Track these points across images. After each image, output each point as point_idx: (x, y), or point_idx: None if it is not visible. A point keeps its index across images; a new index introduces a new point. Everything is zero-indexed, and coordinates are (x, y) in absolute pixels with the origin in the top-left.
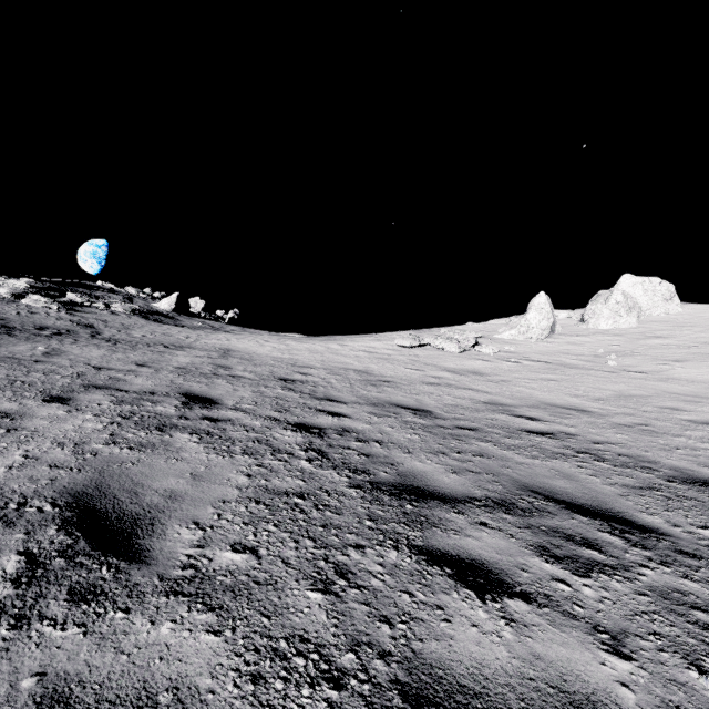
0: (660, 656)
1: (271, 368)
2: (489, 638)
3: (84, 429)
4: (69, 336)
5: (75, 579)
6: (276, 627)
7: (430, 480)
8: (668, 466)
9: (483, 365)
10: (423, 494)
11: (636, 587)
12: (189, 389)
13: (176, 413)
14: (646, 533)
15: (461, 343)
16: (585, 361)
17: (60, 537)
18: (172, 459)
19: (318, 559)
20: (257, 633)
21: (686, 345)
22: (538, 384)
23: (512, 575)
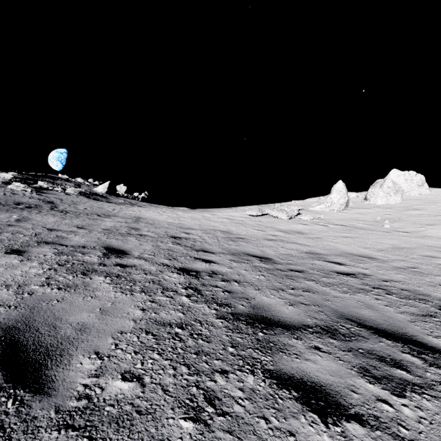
0: None
1: (166, 229)
2: None
3: (29, 274)
4: (36, 208)
5: None
6: None
7: (274, 311)
8: (437, 298)
9: (303, 227)
10: (270, 323)
11: None
12: (110, 244)
13: (98, 261)
14: (436, 353)
15: (289, 213)
16: (369, 225)
17: None
18: (88, 297)
19: (191, 386)
20: None
21: (434, 214)
22: (340, 240)
23: (345, 397)
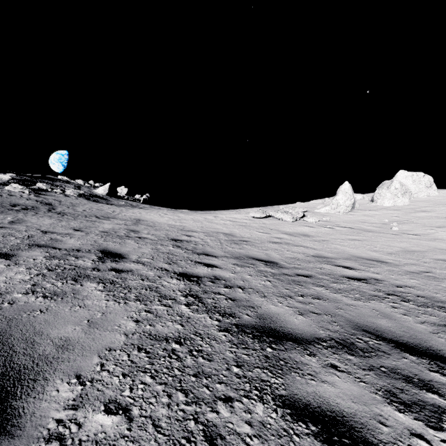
0: None
1: (167, 232)
2: None
3: (13, 280)
4: (32, 210)
5: None
6: None
7: (283, 321)
8: None
9: (309, 229)
10: (279, 336)
11: None
12: (106, 247)
13: (91, 266)
14: None
15: (294, 215)
16: (377, 227)
17: None
18: (76, 306)
19: (188, 419)
20: None
21: (443, 216)
22: (348, 243)
23: (373, 431)
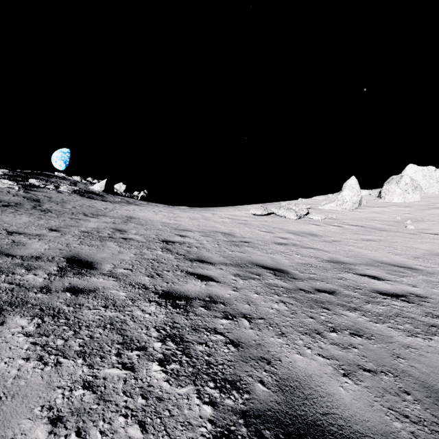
0: None
1: (158, 231)
2: None
3: None
4: (14, 207)
5: None
6: None
7: (324, 397)
8: None
9: (316, 228)
10: None
11: None
12: (78, 252)
13: (41, 283)
14: None
15: (297, 212)
16: (389, 225)
17: None
18: None
19: None
20: None
21: None
22: (363, 244)
23: None
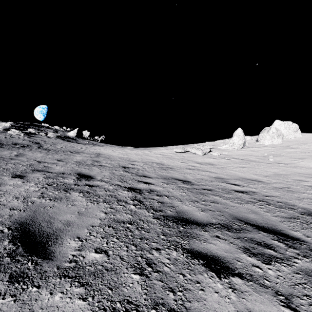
0: (311, 308)
1: (118, 162)
2: (223, 299)
3: (29, 190)
4: (28, 147)
5: (14, 269)
6: (115, 295)
7: (191, 214)
8: (300, 207)
9: (213, 160)
10: (188, 222)
11: (293, 269)
12: (80, 171)
13: (73, 183)
14: (294, 240)
15: (203, 151)
16: (259, 159)
17: (9, 246)
18: (69, 205)
19: (137, 256)
20: (105, 298)
21: (304, 151)
22: (238, 169)
23: (233, 264)
